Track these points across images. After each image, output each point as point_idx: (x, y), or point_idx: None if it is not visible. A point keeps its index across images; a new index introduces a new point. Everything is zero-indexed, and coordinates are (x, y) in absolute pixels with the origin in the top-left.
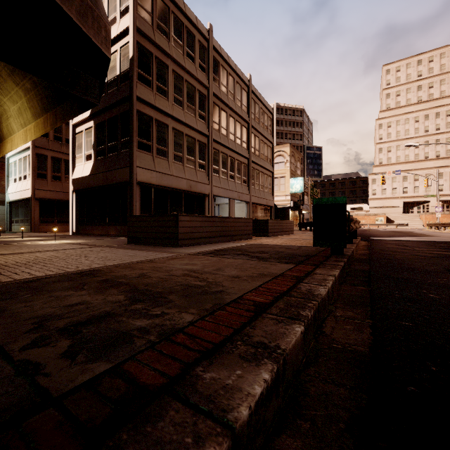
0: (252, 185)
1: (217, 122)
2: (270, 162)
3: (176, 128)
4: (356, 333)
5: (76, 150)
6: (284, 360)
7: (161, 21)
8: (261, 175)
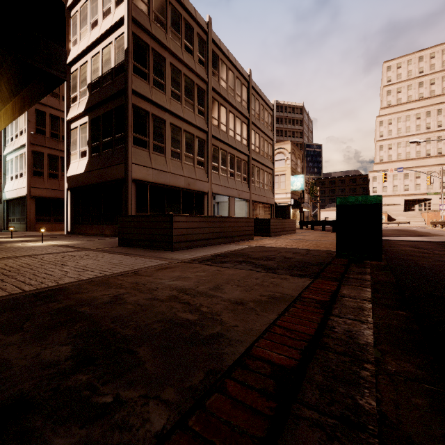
0: (252, 182)
1: (216, 118)
2: (270, 159)
3: (173, 123)
4: (439, 420)
5: (71, 146)
6: None
7: (158, 12)
8: (261, 172)
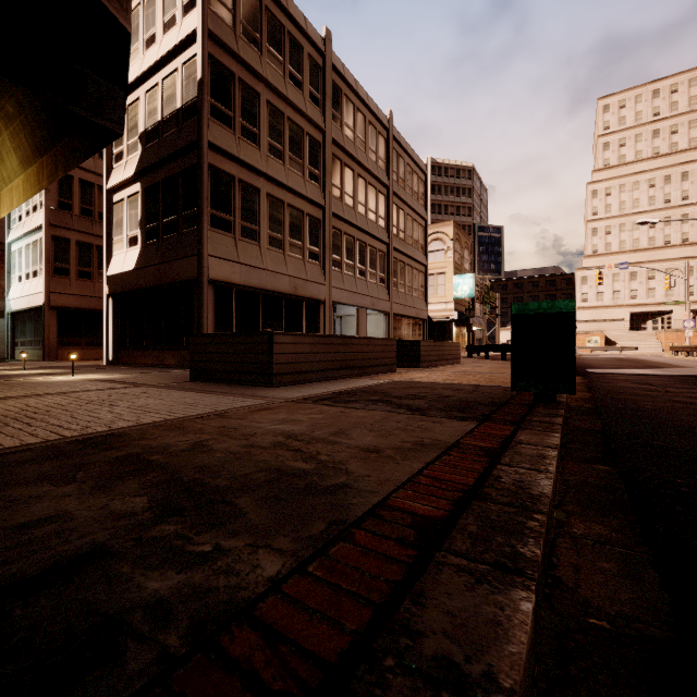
0: (393, 286)
1: (338, 186)
2: (422, 249)
3: (272, 194)
4: (629, 584)
5: (113, 229)
6: None
7: (248, 22)
8: (407, 270)
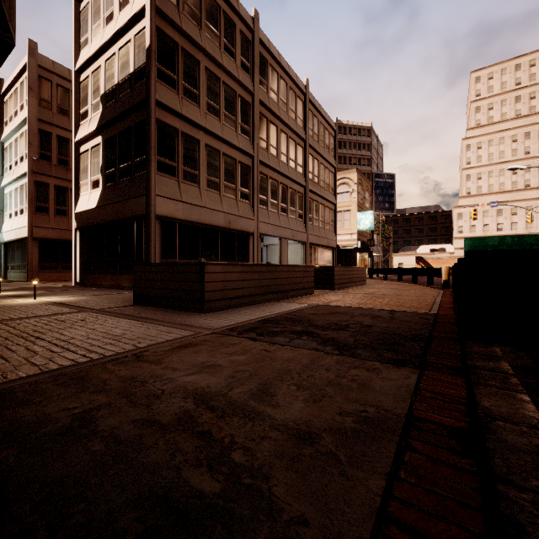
0: (309, 220)
1: (265, 139)
2: (332, 191)
3: (210, 144)
4: None
5: (80, 175)
6: None
7: (190, 1)
8: (321, 208)
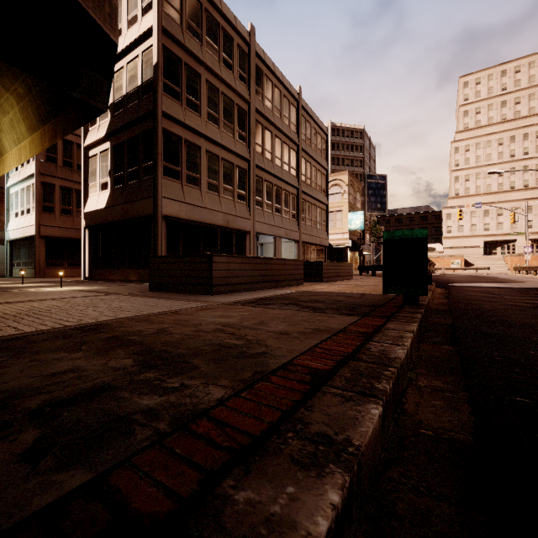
0: (302, 220)
1: (260, 144)
2: (324, 192)
3: (210, 150)
4: (450, 412)
5: (89, 177)
6: (359, 463)
7: (192, 20)
8: (313, 208)
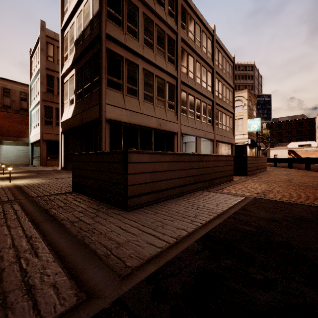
0: (215, 124)
1: (185, 66)
2: (231, 104)
3: (146, 68)
4: None
5: (64, 97)
6: None
7: None
8: (223, 116)
